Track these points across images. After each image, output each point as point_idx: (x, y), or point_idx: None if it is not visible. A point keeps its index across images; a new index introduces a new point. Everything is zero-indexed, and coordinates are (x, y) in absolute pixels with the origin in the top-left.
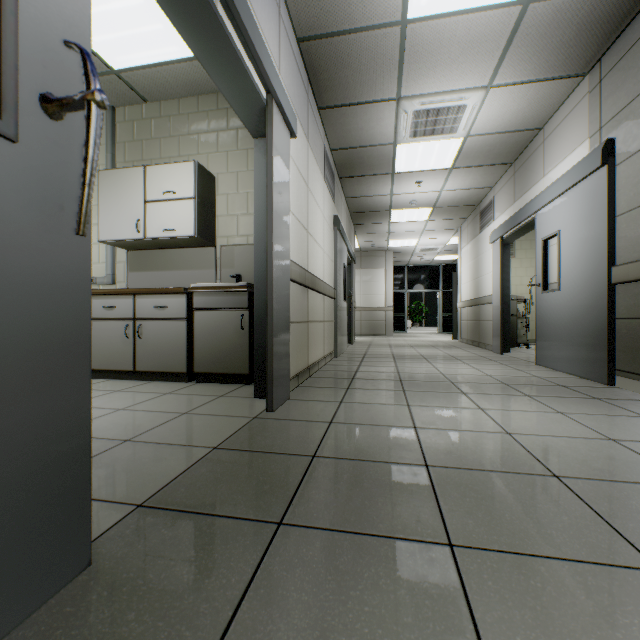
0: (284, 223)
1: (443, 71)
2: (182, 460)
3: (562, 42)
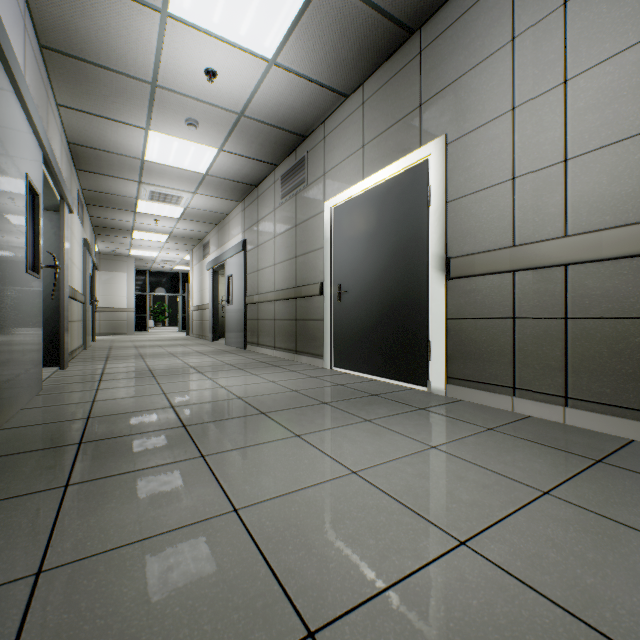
0: (68, 265)
1: (168, 181)
2: None
3: (226, 190)
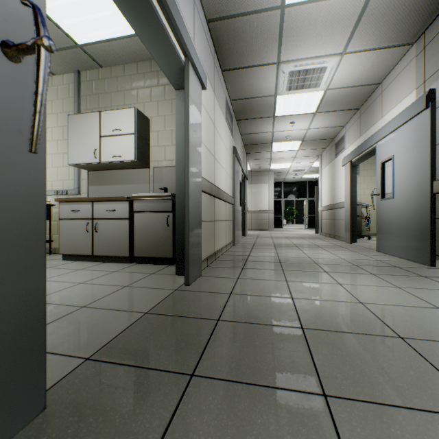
0: (197, 150)
1: (310, 42)
2: (122, 322)
3: (397, 20)
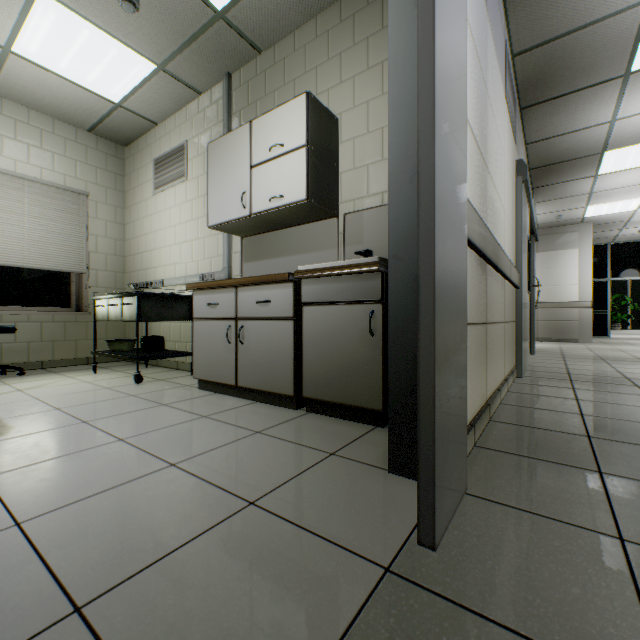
0: (456, 101)
1: None
2: None
3: None
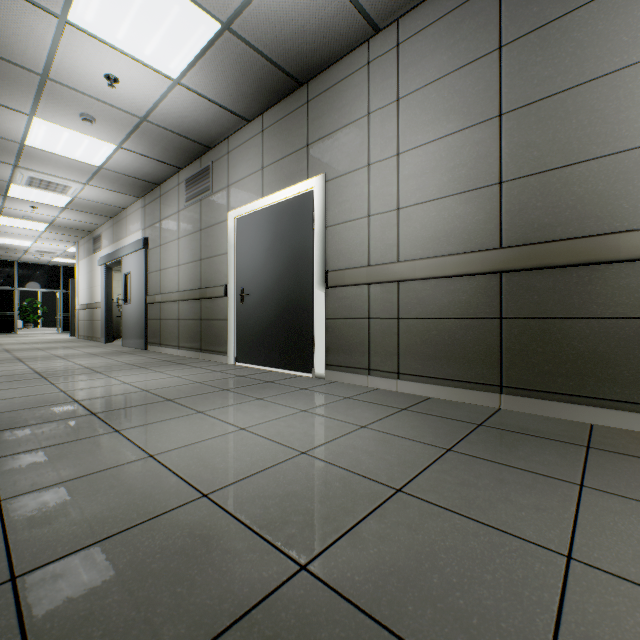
0: None
1: (54, 168)
2: None
3: (124, 185)
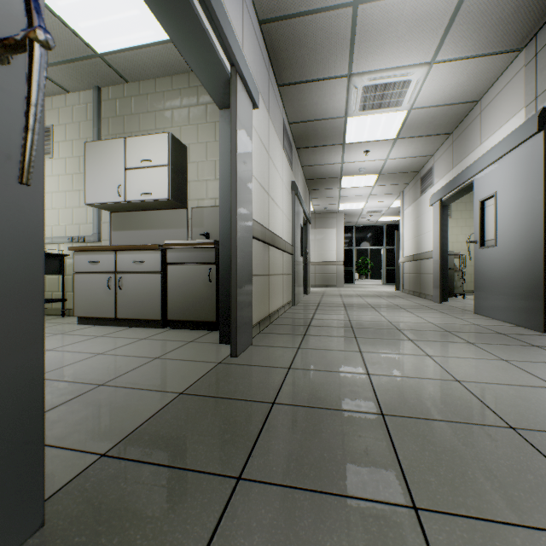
0: (247, 185)
1: (390, 49)
2: (149, 406)
3: (501, 19)
